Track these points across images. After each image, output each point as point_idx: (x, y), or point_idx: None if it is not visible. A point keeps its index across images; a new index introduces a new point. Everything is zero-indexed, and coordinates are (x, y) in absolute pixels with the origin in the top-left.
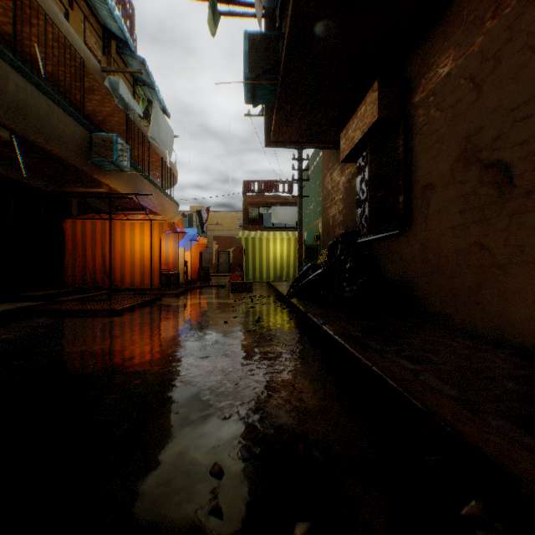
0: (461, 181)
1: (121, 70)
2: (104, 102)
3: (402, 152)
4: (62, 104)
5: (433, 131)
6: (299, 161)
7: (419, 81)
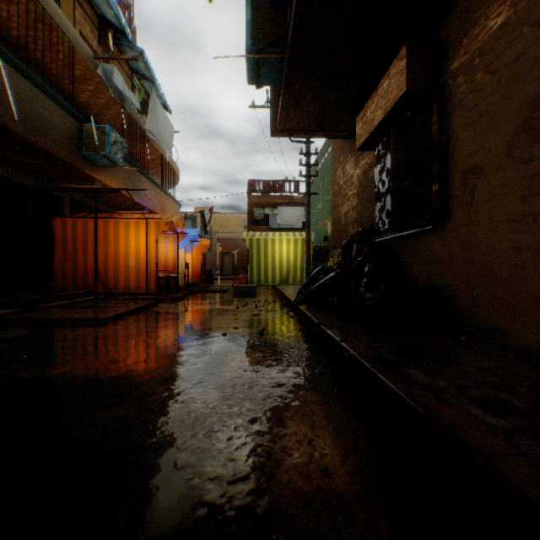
0: (523, 159)
1: (115, 57)
2: (98, 93)
3: (436, 131)
4: (47, 90)
5: (480, 101)
6: (307, 156)
7: (458, 42)
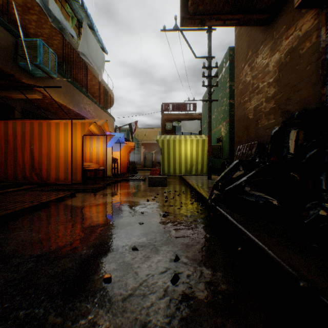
0: None
1: None
2: (41, 23)
3: None
4: None
5: None
6: (209, 69)
7: None
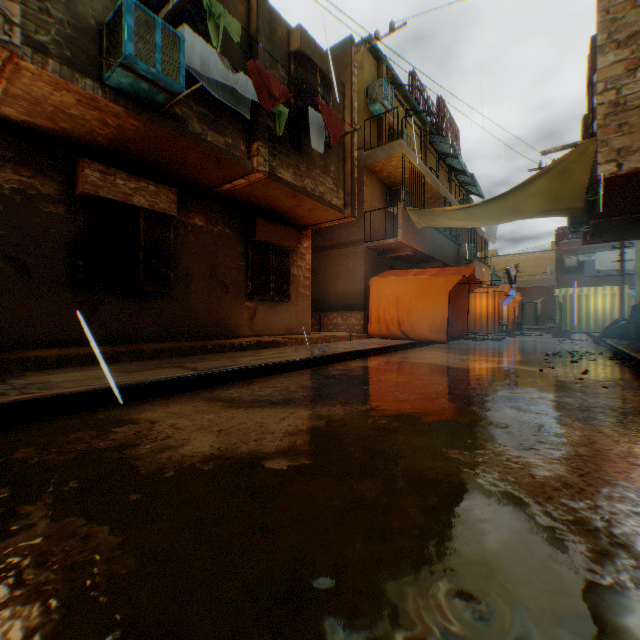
0: None
1: None
2: None
3: None
4: (452, 240)
5: None
6: None
7: None
